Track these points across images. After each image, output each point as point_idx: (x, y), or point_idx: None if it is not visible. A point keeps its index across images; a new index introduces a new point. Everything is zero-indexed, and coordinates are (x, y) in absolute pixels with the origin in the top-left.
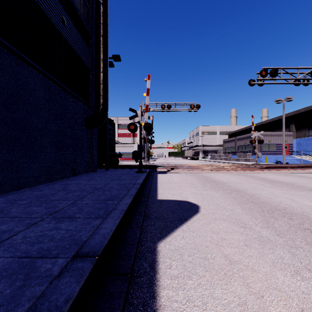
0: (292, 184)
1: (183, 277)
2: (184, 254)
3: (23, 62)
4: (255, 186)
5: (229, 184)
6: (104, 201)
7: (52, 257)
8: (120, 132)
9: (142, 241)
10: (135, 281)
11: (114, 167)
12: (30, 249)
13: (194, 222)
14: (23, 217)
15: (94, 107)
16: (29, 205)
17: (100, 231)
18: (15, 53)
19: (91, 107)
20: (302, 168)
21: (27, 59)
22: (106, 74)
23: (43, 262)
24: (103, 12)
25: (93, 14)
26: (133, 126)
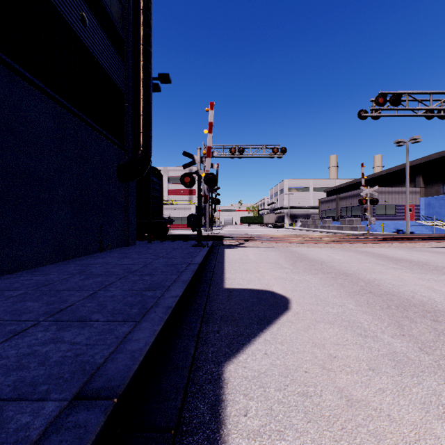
0: (426, 264)
1: (269, 433)
2: (268, 386)
3: (20, 78)
4: (370, 267)
5: (331, 263)
6: (141, 291)
7: (37, 399)
8: (171, 188)
9: (199, 361)
10: (183, 442)
11: (161, 239)
12: (2, 382)
13: (282, 326)
14: (6, 319)
15: (131, 150)
16: (21, 298)
17: (127, 347)
18: (6, 64)
19: (126, 151)
20: (437, 241)
21: (24, 74)
22: (148, 101)
23: (17, 410)
24: (144, 10)
25: (129, 13)
26: (188, 178)
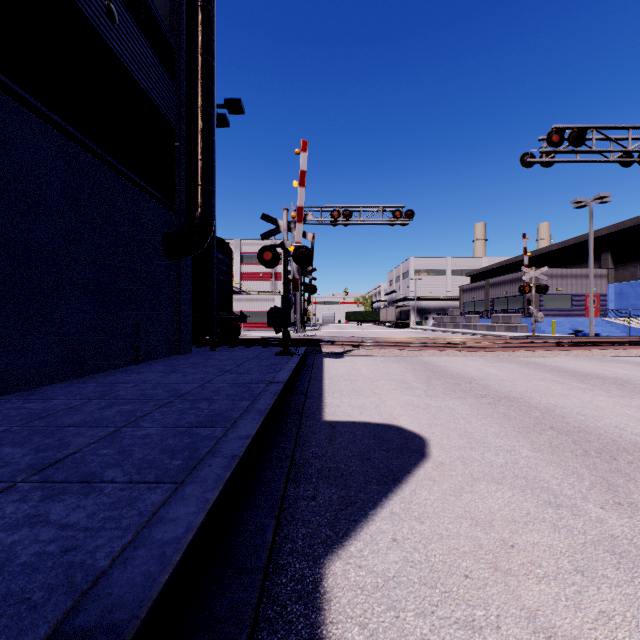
0: (628, 382)
1: None
2: (403, 606)
3: (7, 96)
4: (545, 387)
5: (485, 381)
6: (191, 428)
7: None
8: (246, 270)
9: (281, 555)
10: None
11: (229, 344)
12: None
13: (419, 487)
14: None
15: (184, 212)
16: None
17: (155, 534)
18: None
19: (177, 213)
20: (638, 346)
21: (14, 89)
22: (209, 139)
23: None
24: (203, 2)
25: (182, 8)
26: (270, 253)
